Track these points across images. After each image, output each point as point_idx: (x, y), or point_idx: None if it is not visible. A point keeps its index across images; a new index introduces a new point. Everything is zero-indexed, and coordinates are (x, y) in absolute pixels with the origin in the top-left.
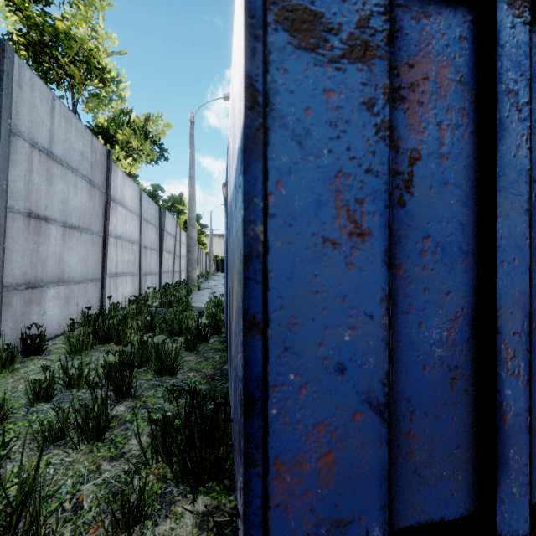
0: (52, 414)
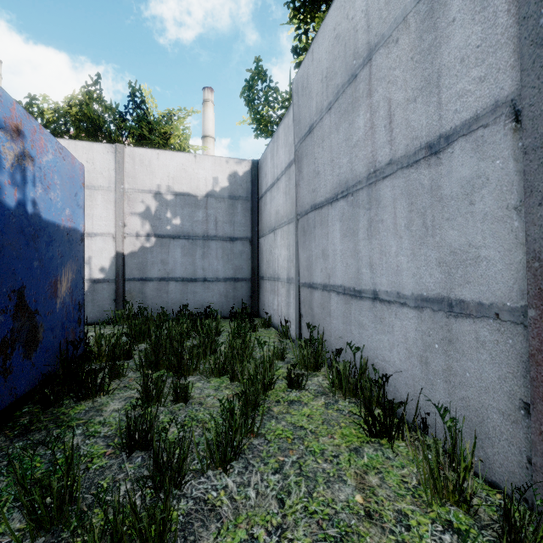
0: (212, 423)
